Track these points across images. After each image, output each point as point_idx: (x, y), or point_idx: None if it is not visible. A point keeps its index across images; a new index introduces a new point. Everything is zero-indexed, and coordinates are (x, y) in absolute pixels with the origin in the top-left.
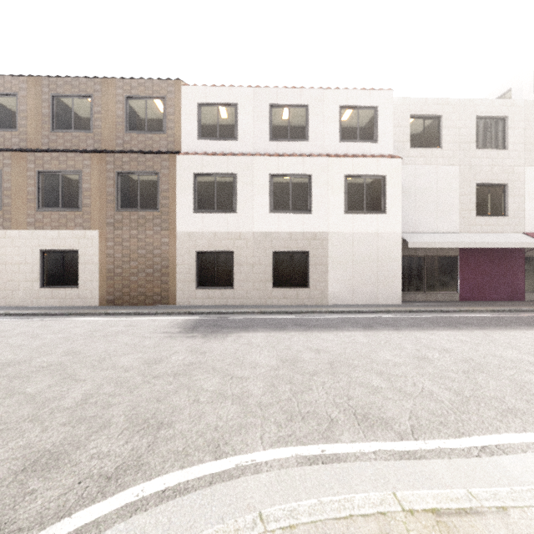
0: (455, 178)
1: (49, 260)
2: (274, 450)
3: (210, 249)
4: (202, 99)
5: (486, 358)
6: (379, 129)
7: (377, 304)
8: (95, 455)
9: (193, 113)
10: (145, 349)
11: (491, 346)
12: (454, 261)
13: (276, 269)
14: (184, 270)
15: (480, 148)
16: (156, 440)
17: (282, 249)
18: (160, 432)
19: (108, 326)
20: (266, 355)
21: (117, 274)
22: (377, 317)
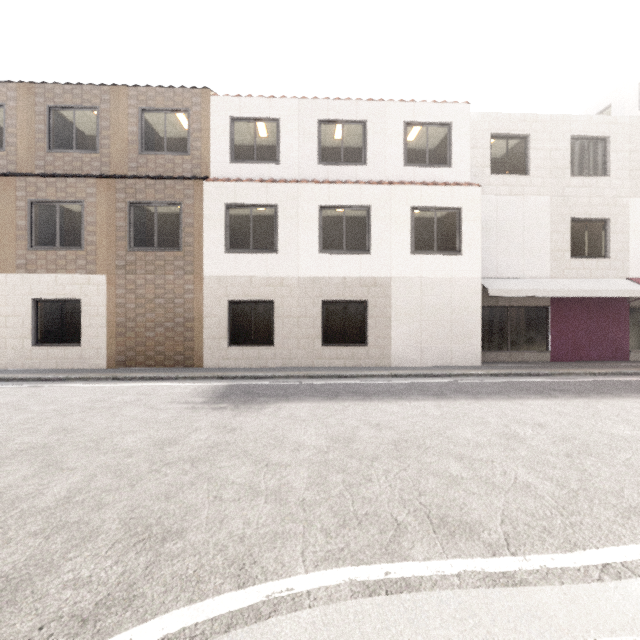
0: (545, 211)
1: (44, 312)
2: (320, 573)
3: (245, 297)
4: (235, 113)
5: (592, 436)
6: (453, 151)
7: (451, 365)
8: (70, 583)
9: (225, 130)
10: (158, 425)
11: (596, 420)
12: (544, 313)
13: (327, 322)
14: (213, 324)
15: (575, 175)
16: (158, 557)
17: (334, 297)
18: (165, 546)
19: (114, 395)
20: (313, 432)
21: (129, 329)
22: (451, 382)
